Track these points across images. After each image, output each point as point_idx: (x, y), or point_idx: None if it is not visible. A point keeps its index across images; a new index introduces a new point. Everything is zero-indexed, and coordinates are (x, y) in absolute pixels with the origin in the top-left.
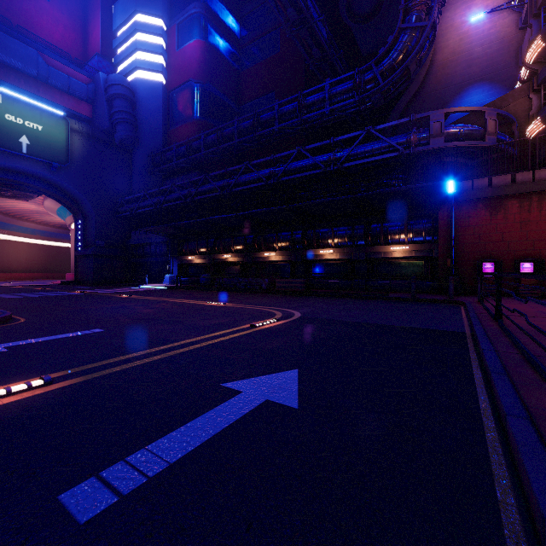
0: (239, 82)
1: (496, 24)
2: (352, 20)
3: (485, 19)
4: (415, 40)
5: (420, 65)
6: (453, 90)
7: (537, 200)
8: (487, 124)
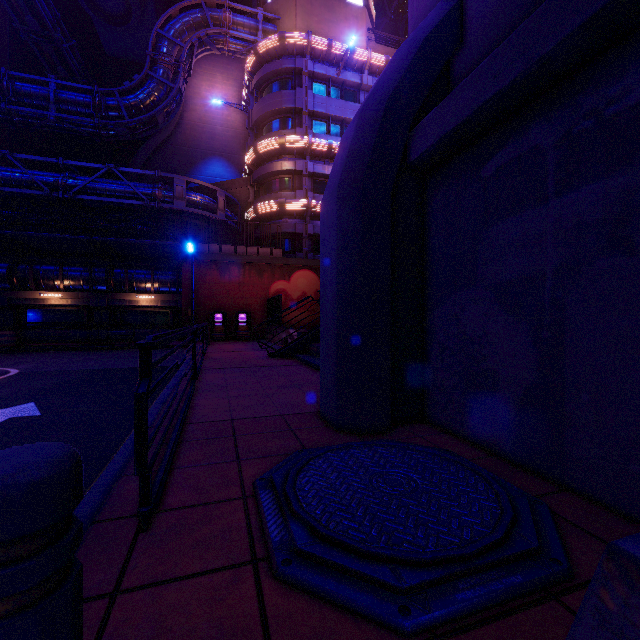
0: None
1: (232, 115)
2: (91, 7)
3: (224, 105)
4: (163, 94)
5: (168, 119)
6: (200, 153)
7: (248, 269)
8: (219, 202)
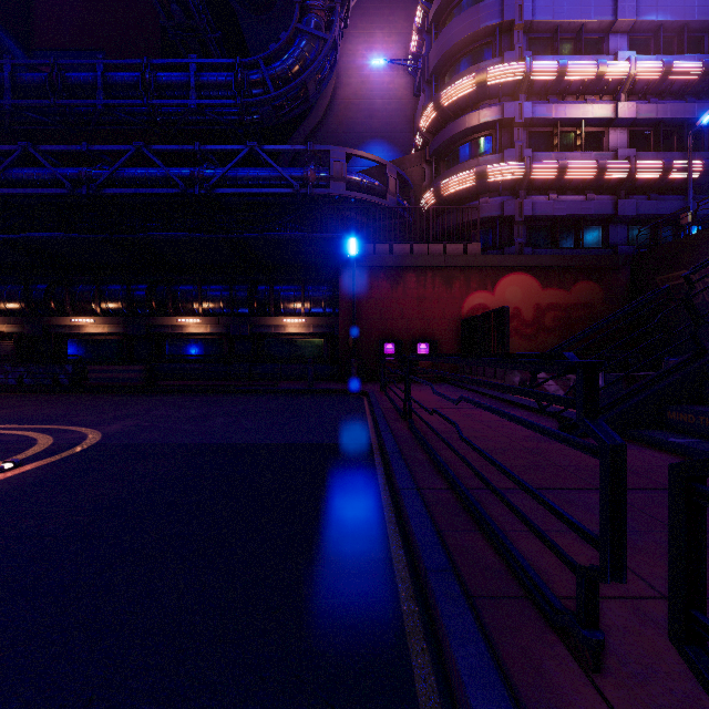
0: (28, 5)
1: (395, 80)
2: None
3: (385, 70)
4: (315, 53)
5: (320, 89)
6: (355, 138)
7: (431, 276)
8: (389, 182)
